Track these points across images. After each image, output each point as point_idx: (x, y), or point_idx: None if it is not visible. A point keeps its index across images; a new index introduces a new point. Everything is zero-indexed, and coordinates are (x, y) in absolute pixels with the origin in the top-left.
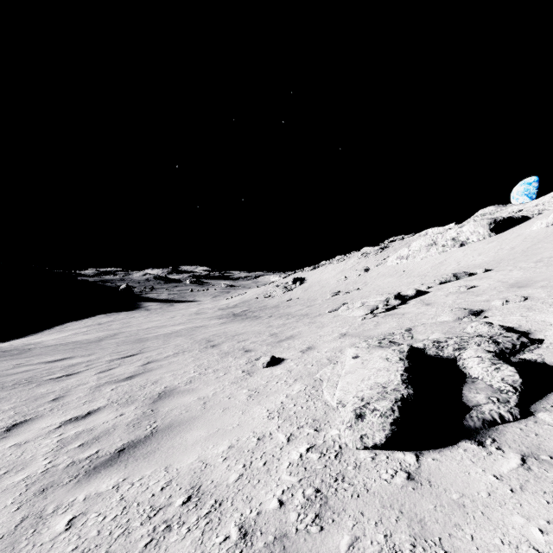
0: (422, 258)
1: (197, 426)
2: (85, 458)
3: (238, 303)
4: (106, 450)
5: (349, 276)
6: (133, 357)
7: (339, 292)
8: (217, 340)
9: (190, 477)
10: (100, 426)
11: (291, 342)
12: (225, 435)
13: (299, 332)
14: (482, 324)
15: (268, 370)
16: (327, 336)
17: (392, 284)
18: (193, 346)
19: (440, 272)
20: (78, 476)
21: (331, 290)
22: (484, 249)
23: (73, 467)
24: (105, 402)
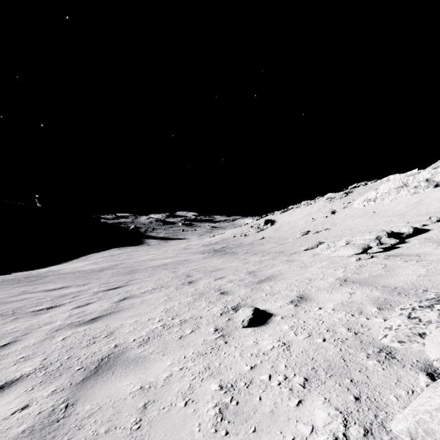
0: (392, 200)
1: None
2: None
3: (219, 241)
4: None
5: (316, 217)
6: (116, 290)
7: (308, 232)
8: (195, 275)
9: None
10: None
11: (273, 285)
12: None
13: (279, 271)
14: None
15: (250, 333)
16: (319, 280)
17: (365, 224)
18: (172, 282)
19: (422, 211)
20: None
21: (300, 230)
22: None
23: None
24: (37, 364)
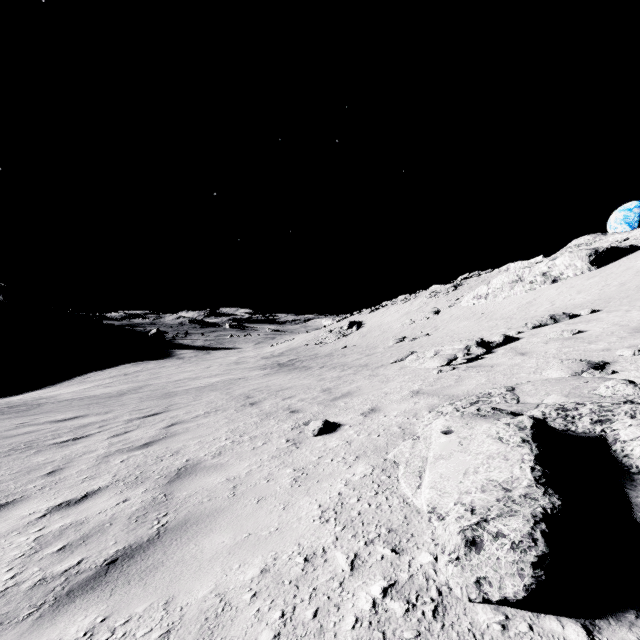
0: (505, 298)
1: (220, 526)
2: (60, 572)
3: (285, 351)
4: (92, 560)
5: (416, 319)
6: (156, 416)
7: (404, 338)
8: (258, 395)
9: (198, 628)
10: (94, 518)
11: (349, 401)
12: (258, 546)
13: (358, 387)
14: (623, 383)
15: (320, 439)
16: (394, 394)
17: (470, 329)
18: (229, 404)
19: (529, 314)
20: (42, 606)
21: (394, 336)
22: (584, 285)
23: (41, 587)
24: (110, 479)
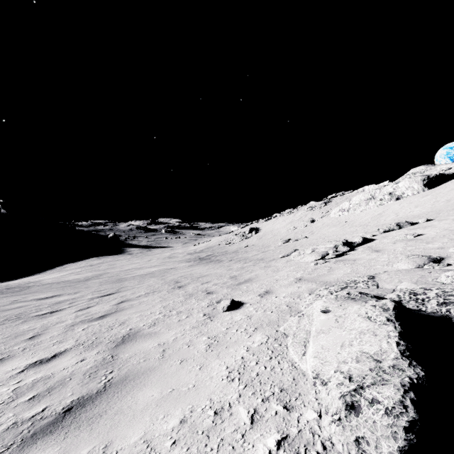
0: (362, 211)
1: (151, 382)
2: (28, 418)
3: (204, 249)
4: (53, 408)
5: (297, 226)
6: (110, 296)
7: (289, 240)
8: (184, 281)
9: None
10: (59, 373)
11: (249, 285)
12: (179, 399)
13: (256, 275)
14: None
15: (228, 314)
16: (283, 280)
17: (336, 233)
18: (163, 287)
19: (380, 222)
20: (11, 447)
21: (282, 238)
22: (419, 202)
23: (13, 430)
24: (73, 343)
